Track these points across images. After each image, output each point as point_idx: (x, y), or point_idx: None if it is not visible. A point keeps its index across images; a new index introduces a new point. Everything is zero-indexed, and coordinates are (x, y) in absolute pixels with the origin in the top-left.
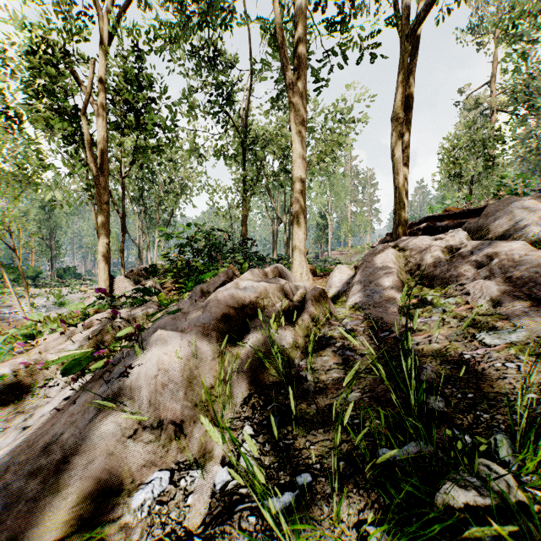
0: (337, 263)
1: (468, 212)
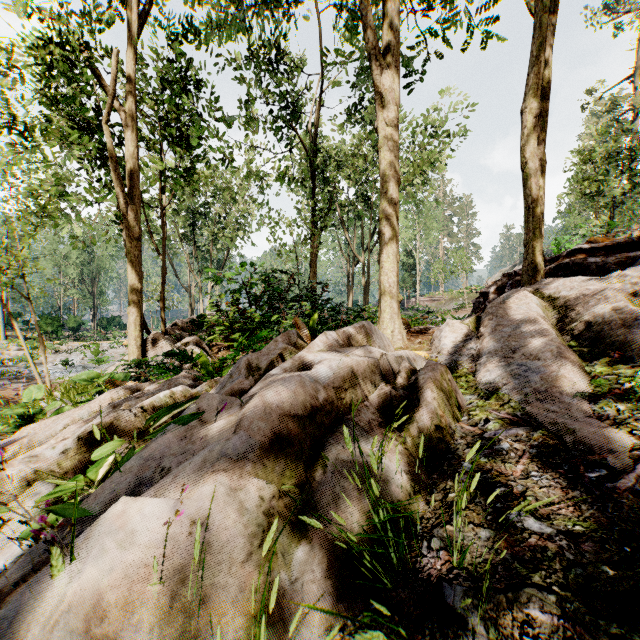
0: (428, 312)
1: (639, 242)
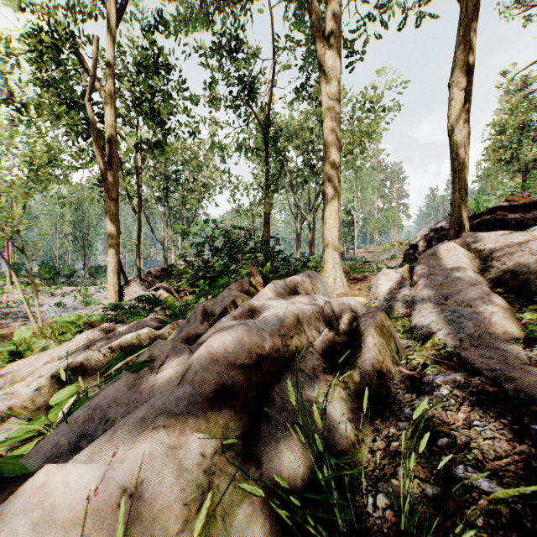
0: (365, 262)
1: None
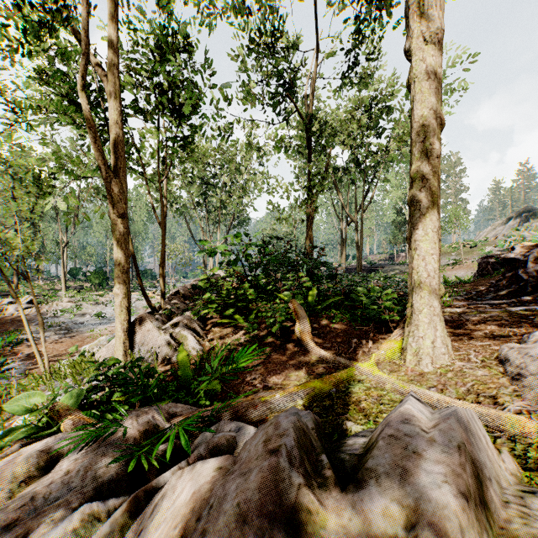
0: None
1: None
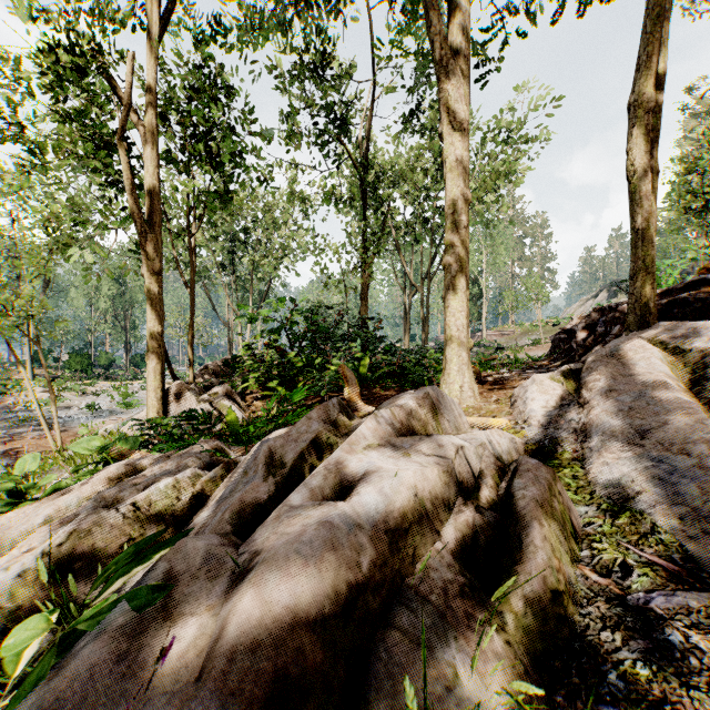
0: (497, 348)
1: None
